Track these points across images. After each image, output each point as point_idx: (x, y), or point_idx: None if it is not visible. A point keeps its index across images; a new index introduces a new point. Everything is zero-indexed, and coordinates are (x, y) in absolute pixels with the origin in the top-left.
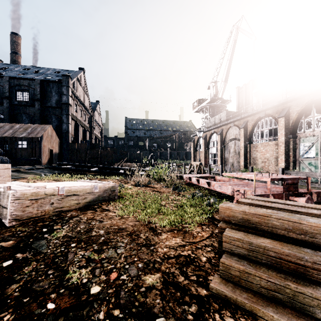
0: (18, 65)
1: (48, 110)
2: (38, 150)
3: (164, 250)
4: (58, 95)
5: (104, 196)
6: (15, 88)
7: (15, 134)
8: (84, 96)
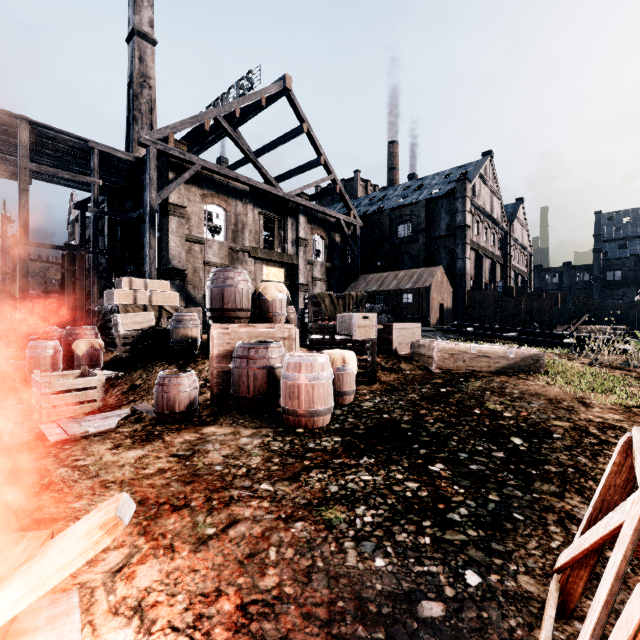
0: (397, 186)
1: (436, 243)
2: (426, 305)
3: (589, 416)
4: (450, 215)
5: (522, 365)
6: (396, 222)
7: (400, 286)
8: (492, 200)
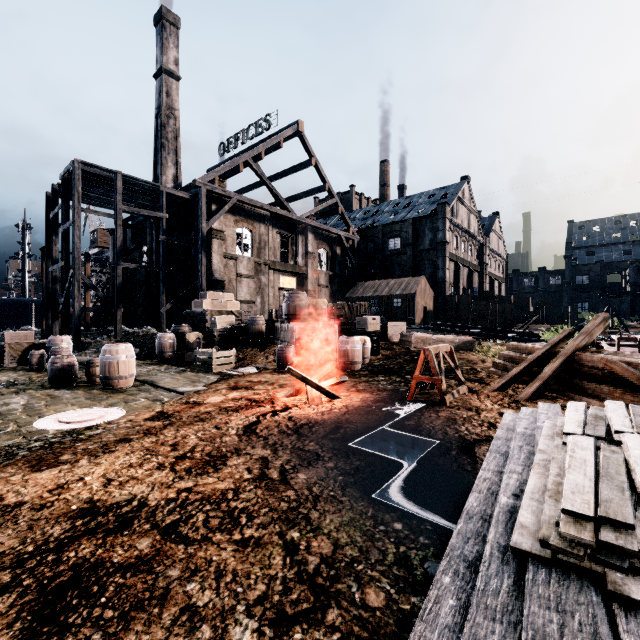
0: (388, 202)
1: (421, 255)
2: (412, 308)
3: (481, 365)
4: (432, 233)
5: (463, 346)
6: (387, 236)
7: (391, 292)
8: (469, 217)
